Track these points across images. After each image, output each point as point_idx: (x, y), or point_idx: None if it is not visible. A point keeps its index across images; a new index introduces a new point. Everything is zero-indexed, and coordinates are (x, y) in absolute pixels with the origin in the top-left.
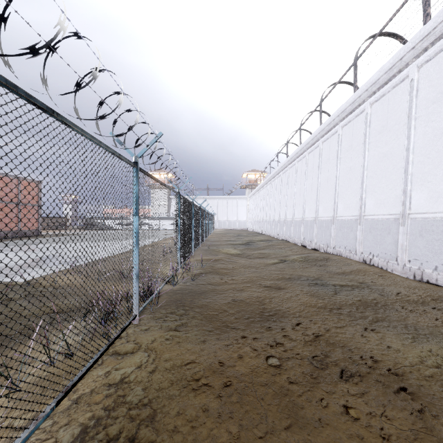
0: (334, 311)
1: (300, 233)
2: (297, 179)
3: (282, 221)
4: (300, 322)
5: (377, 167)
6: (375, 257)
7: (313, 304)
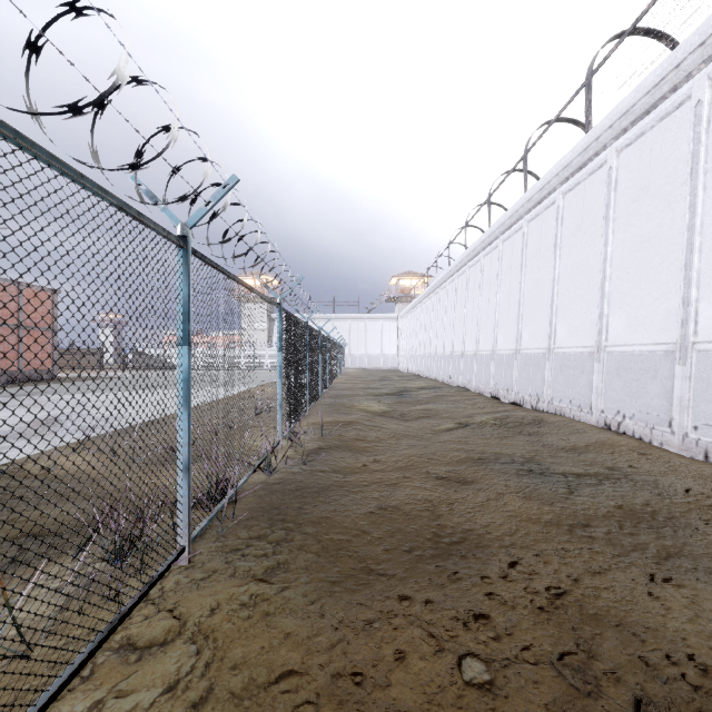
0: (578, 531)
1: (488, 376)
2: (484, 285)
3: (458, 356)
4: (515, 561)
5: (631, 260)
6: (628, 419)
7: (535, 517)
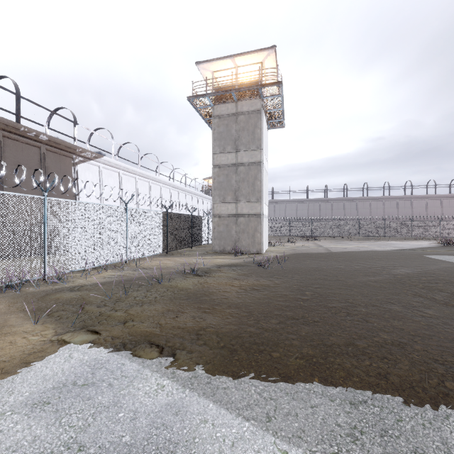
0: None
1: None
2: None
3: None
4: None
5: None
6: None
7: None
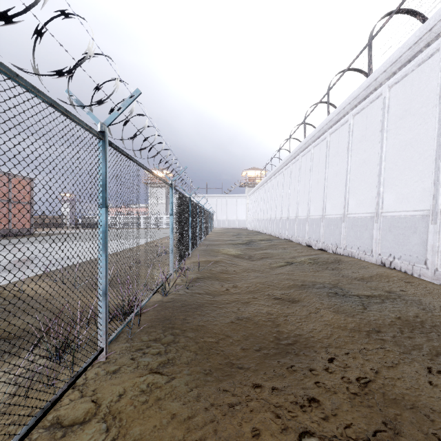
0: (373, 336)
1: (304, 232)
2: (301, 175)
3: (285, 220)
4: (333, 357)
5: (398, 157)
6: (397, 259)
7: (343, 325)
